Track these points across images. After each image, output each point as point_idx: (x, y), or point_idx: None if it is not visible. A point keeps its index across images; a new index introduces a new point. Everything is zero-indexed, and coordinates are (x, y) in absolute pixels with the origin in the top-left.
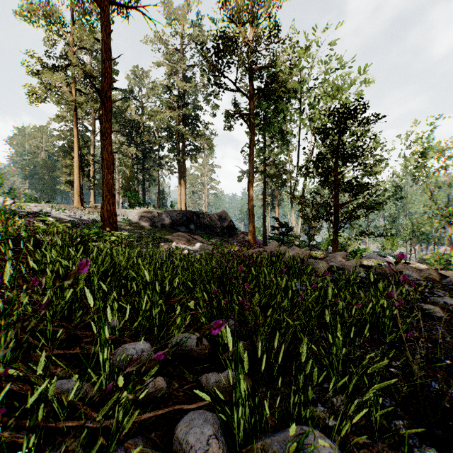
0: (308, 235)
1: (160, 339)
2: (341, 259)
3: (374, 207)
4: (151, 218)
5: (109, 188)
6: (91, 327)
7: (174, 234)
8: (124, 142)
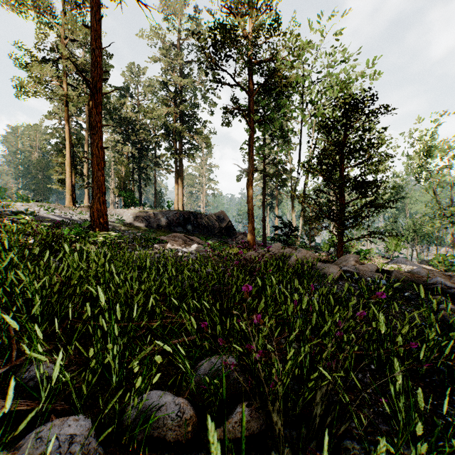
0: (309, 236)
1: (118, 397)
2: (354, 262)
3: (384, 206)
4: (147, 218)
5: (99, 186)
6: (5, 381)
7: (170, 235)
8: (119, 140)
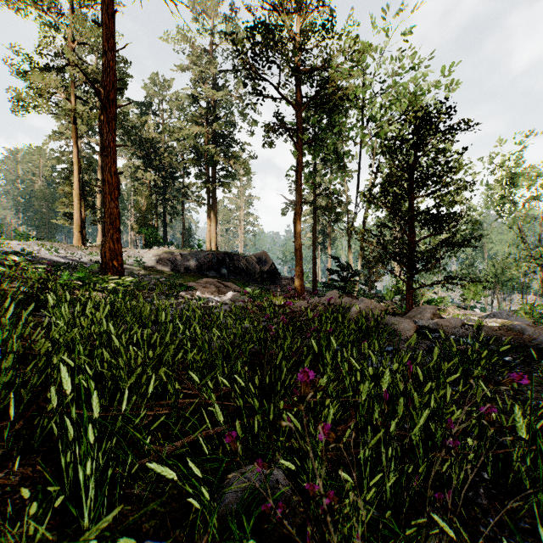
0: (369, 281)
1: None
2: (431, 315)
3: (464, 244)
4: (172, 260)
5: (112, 220)
6: None
7: (200, 281)
8: (139, 166)
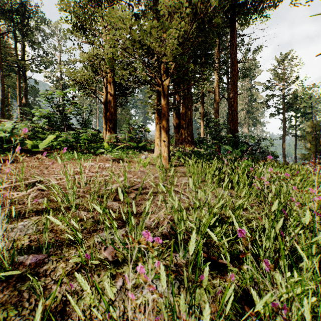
0: None
1: None
2: None
3: None
4: None
5: None
6: None
7: None
8: None
